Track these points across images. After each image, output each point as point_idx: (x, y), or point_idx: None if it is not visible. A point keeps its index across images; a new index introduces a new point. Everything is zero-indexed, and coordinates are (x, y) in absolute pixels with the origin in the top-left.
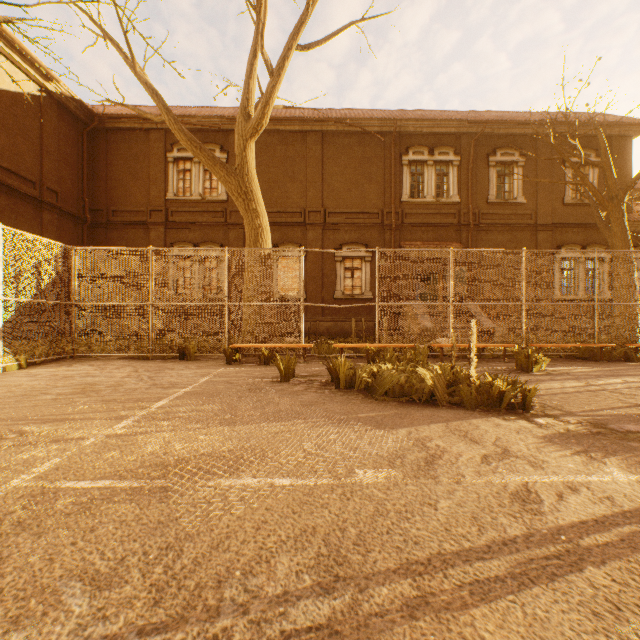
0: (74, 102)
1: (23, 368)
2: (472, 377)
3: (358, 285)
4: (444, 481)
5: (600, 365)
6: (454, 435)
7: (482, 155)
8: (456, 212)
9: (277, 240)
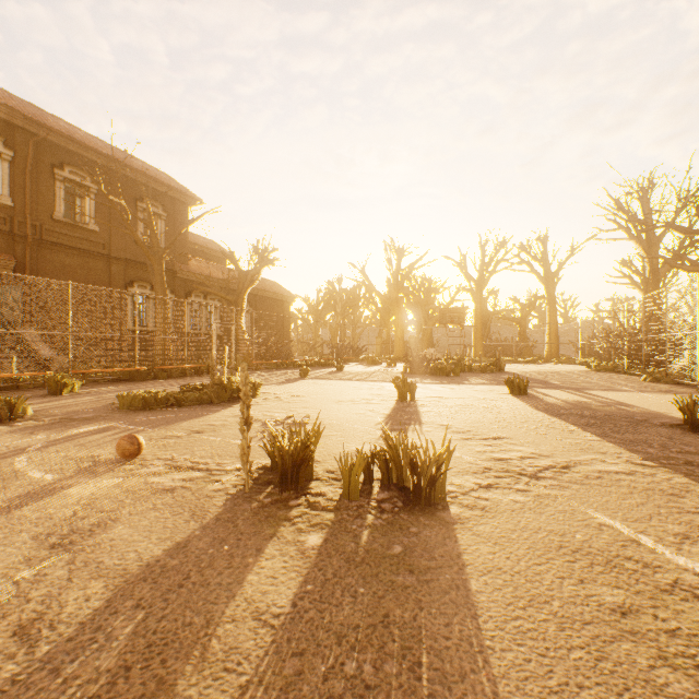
0: None
1: None
2: None
3: None
4: None
5: (133, 384)
6: None
7: (47, 163)
8: (8, 217)
9: None
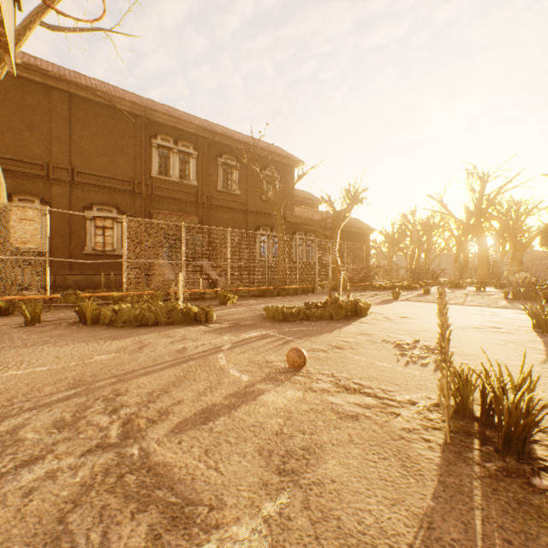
0: None
1: None
2: (181, 307)
3: (110, 242)
4: (146, 352)
5: (265, 299)
6: (161, 336)
7: (213, 155)
8: (195, 193)
9: (11, 189)
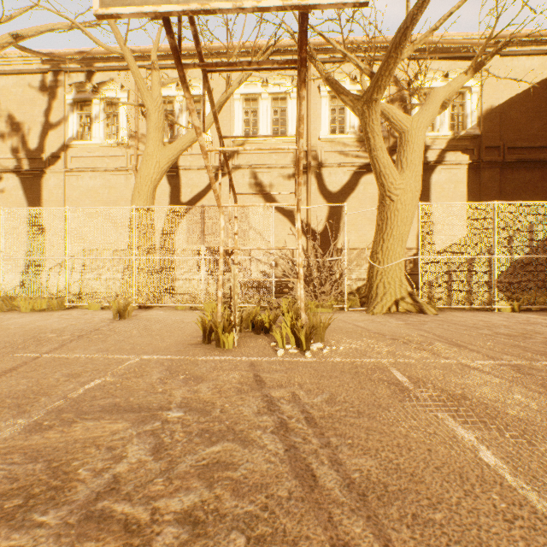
0: None
1: (514, 311)
2: None
3: None
4: None
5: None
6: None
7: None
8: None
9: None
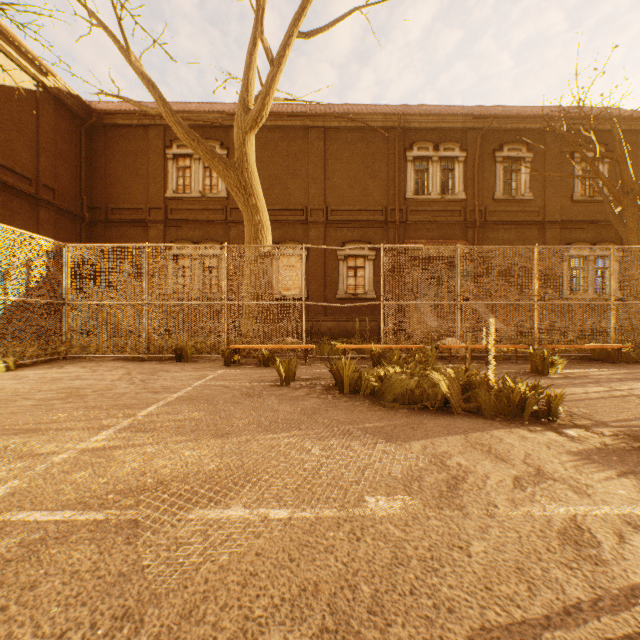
0: (71, 97)
1: (11, 370)
2: (490, 382)
3: (361, 284)
4: (473, 513)
5: (618, 367)
6: (476, 450)
7: (488, 151)
8: (462, 209)
9: (278, 238)
